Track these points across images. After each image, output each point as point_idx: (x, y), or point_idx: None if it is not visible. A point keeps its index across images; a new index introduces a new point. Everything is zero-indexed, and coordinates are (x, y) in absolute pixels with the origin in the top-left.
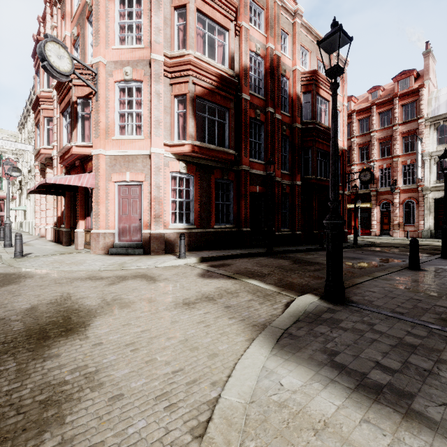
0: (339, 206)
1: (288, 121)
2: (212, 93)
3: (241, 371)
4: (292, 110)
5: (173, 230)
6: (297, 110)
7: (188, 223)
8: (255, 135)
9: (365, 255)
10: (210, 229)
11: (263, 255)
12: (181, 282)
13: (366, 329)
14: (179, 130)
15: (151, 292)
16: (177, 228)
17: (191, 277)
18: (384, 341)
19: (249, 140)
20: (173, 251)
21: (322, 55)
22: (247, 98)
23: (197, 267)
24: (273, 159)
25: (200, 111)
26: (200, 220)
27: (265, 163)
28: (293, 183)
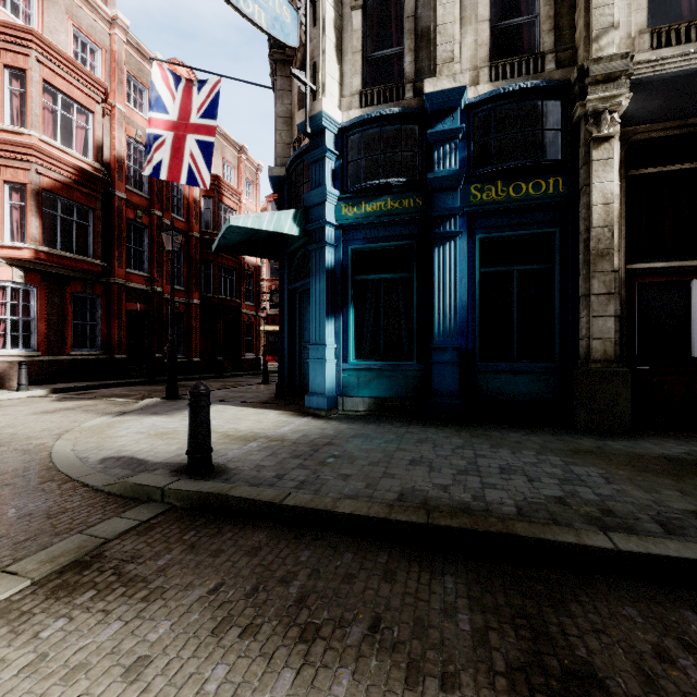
0: (252, 329)
1: (184, 228)
2: (69, 188)
3: (92, 422)
4: (188, 214)
5: (2, 359)
6: (195, 216)
7: (27, 348)
8: (135, 239)
9: (253, 379)
10: (65, 356)
11: (142, 384)
12: (33, 405)
13: (175, 404)
14: (13, 227)
15: (0, 412)
16: (8, 355)
17: (43, 402)
18: (178, 406)
19: (127, 245)
20: (2, 385)
21: (229, 155)
22: (123, 196)
23: (49, 396)
24: (161, 272)
25: (48, 206)
26: (49, 345)
27: (146, 280)
28: (190, 301)
